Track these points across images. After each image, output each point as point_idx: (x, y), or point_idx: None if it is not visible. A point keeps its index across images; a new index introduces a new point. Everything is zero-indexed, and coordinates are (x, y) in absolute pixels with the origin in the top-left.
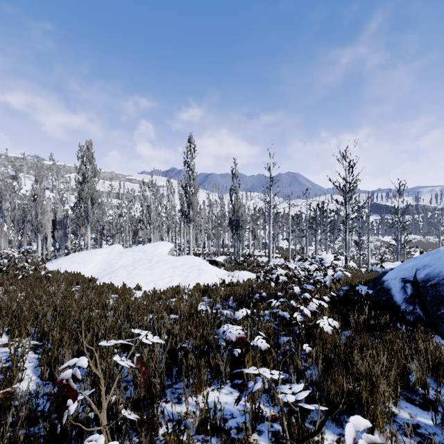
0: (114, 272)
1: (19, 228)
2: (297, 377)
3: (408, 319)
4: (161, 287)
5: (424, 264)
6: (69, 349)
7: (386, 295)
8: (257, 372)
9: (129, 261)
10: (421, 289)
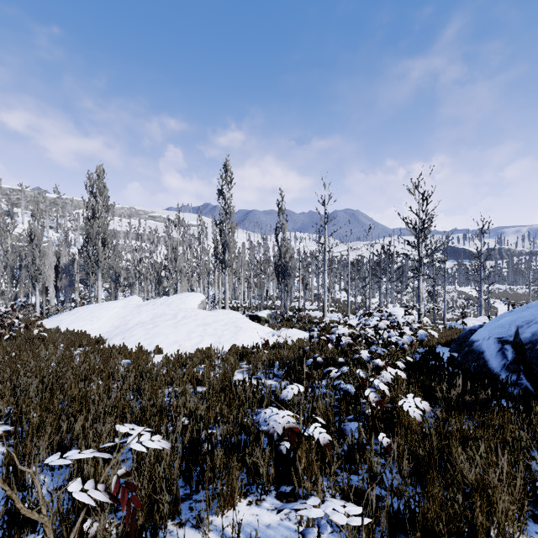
0: (129, 331)
1: (13, 276)
2: (371, 483)
3: (516, 394)
4: (188, 350)
5: (527, 320)
6: (43, 444)
7: (477, 360)
8: (322, 515)
9: (148, 316)
10: (528, 353)
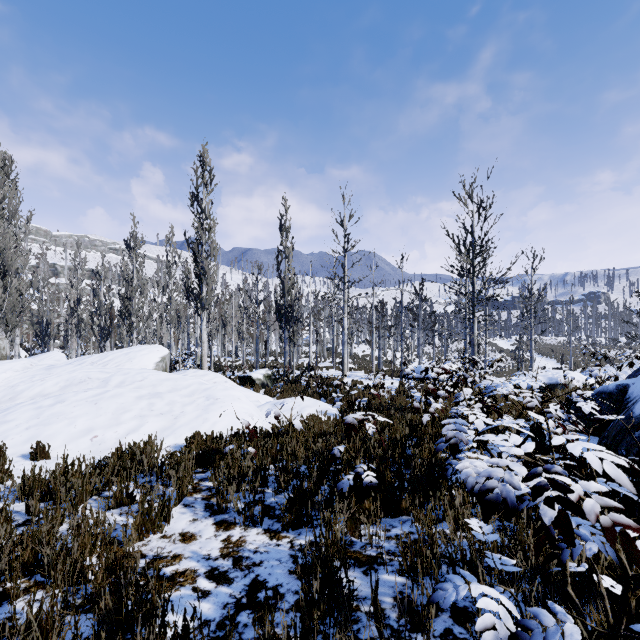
0: (5, 413)
1: None
2: None
3: None
4: (109, 445)
5: None
6: None
7: None
8: None
9: (58, 384)
10: None
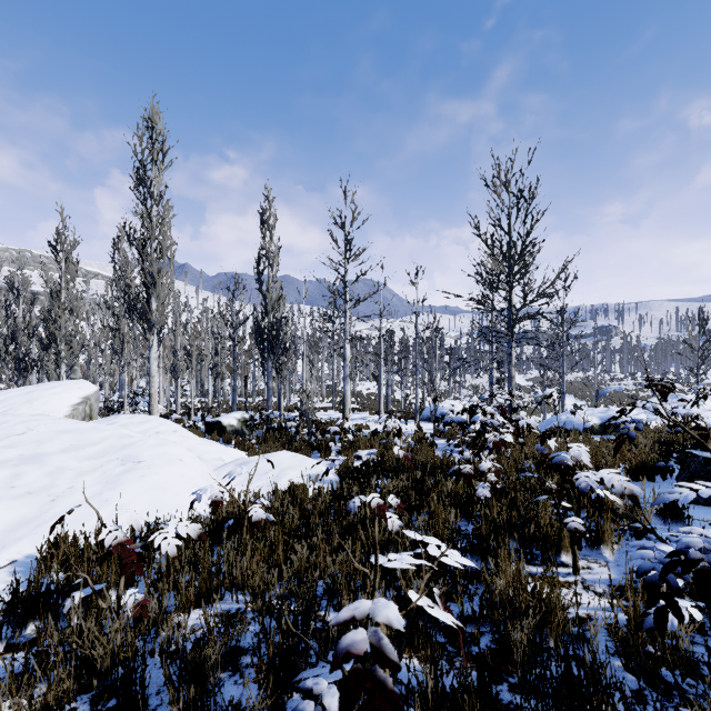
0: None
1: None
2: None
3: None
4: None
5: None
6: None
7: None
8: None
9: None
10: None
